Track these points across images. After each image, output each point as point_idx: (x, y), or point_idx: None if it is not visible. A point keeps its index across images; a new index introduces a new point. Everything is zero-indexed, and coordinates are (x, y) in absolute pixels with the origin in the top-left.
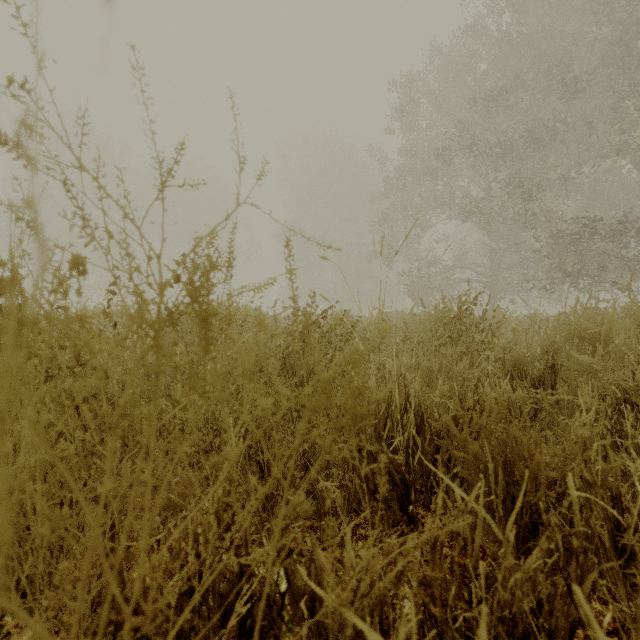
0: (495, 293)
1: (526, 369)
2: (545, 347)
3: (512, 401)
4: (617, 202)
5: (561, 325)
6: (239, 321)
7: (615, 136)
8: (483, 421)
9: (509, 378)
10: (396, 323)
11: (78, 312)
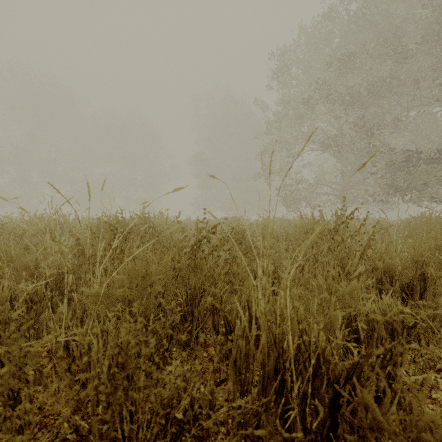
0: (345, 203)
1: (395, 275)
2: (402, 251)
3: (394, 314)
4: (432, 138)
5: (430, 238)
6: (150, 228)
7: (435, 89)
8: (431, 420)
9: (379, 282)
10: (276, 228)
11: (29, 220)
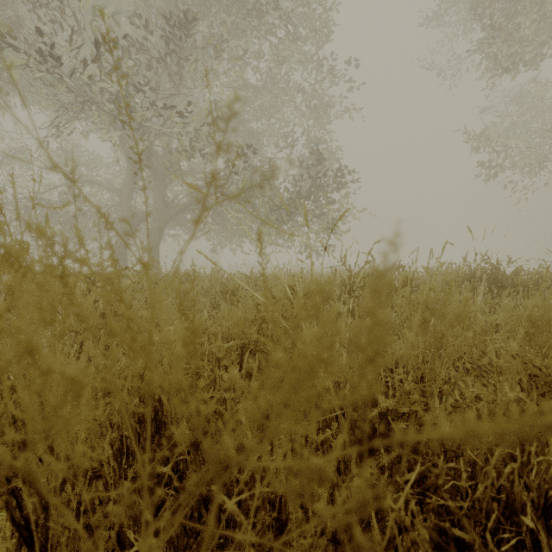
0: None
1: None
2: None
3: None
4: None
5: None
6: None
7: None
8: None
9: None
10: None
11: None
